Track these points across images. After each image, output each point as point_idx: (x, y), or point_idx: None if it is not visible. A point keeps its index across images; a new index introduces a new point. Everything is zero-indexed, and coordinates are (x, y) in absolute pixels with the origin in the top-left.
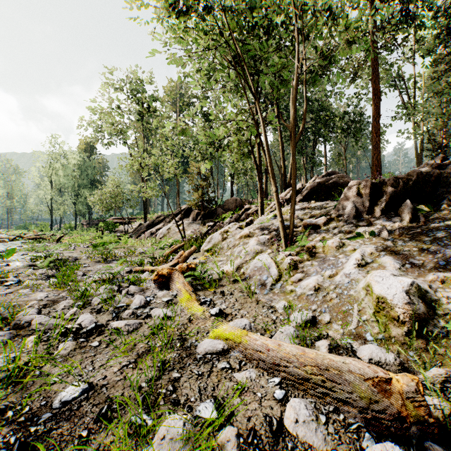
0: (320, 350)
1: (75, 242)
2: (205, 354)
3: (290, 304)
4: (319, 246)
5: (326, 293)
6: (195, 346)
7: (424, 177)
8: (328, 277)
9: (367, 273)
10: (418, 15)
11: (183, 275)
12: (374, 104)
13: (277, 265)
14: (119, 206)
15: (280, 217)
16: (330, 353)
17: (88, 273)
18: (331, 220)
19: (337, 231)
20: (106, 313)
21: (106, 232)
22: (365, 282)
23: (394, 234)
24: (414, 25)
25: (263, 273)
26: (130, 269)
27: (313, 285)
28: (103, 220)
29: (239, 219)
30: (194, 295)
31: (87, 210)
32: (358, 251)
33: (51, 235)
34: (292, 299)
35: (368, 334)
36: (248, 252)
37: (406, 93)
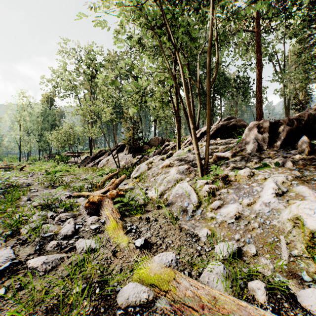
0: (257, 296)
1: (33, 170)
2: (126, 306)
3: (212, 231)
4: (231, 175)
5: (248, 222)
6: (116, 292)
7: (313, 118)
8: (246, 205)
9: (287, 202)
10: (288, 7)
11: (113, 201)
12: (258, 70)
13: (196, 192)
14: (72, 143)
15: (196, 150)
16: (268, 300)
17: (33, 197)
18: (236, 153)
19: (244, 162)
20: (31, 244)
21: (60, 163)
22: (290, 213)
23: (297, 164)
24: (285, 15)
25: (184, 199)
26: (69, 194)
27: (234, 214)
28: (58, 154)
29: (160, 153)
30: (121, 222)
31: (47, 146)
32: (271, 181)
33: (17, 165)
34: (213, 227)
35: (304, 273)
36: (170, 180)
37: (279, 64)
